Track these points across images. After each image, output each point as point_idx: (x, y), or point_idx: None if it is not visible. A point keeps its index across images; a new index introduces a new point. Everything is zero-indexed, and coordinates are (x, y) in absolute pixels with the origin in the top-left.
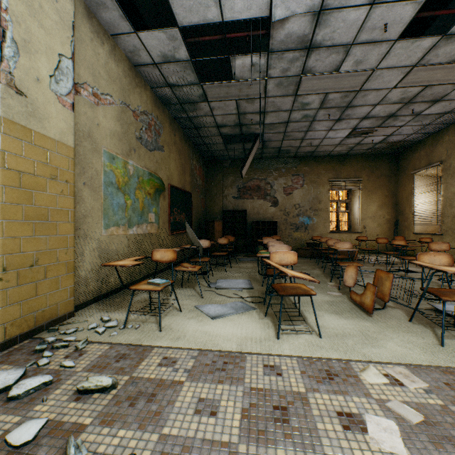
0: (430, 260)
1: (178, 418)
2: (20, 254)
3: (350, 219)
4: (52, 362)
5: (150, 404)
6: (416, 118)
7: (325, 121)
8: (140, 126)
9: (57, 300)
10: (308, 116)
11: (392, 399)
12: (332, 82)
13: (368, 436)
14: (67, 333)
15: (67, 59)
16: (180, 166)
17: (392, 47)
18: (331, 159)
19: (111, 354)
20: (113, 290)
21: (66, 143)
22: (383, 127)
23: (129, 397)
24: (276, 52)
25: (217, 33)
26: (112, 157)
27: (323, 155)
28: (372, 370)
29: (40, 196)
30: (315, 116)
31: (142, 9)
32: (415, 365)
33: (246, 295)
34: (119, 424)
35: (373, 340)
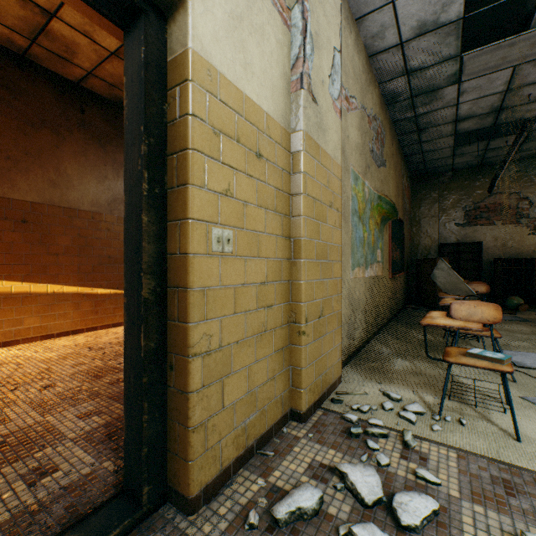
0: None
1: None
2: (313, 301)
3: None
4: (393, 463)
5: None
6: None
7: None
8: (371, 135)
9: (331, 361)
10: None
11: None
12: None
13: None
14: (363, 410)
15: (337, 53)
16: (395, 186)
17: None
18: None
19: (477, 472)
20: (356, 349)
21: (336, 161)
22: None
23: None
24: None
25: None
26: (355, 177)
27: None
28: None
29: (323, 229)
30: None
31: None
32: None
33: None
34: None
35: None
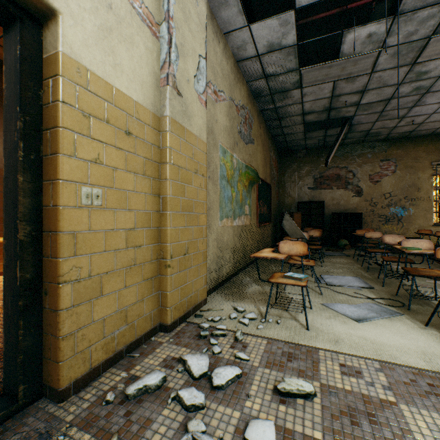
0: None
1: None
2: (179, 243)
3: None
4: (223, 351)
5: (377, 428)
6: None
7: None
8: (240, 120)
9: (197, 287)
10: (421, 87)
11: None
12: None
13: None
14: (215, 320)
15: (202, 59)
16: (263, 158)
17: None
18: (435, 138)
19: (275, 350)
20: (224, 279)
21: (202, 139)
22: None
23: (342, 412)
24: (405, 14)
25: (329, 8)
26: (224, 151)
27: (423, 134)
28: None
29: (189, 189)
30: (430, 86)
31: (254, 1)
32: None
33: (372, 295)
34: None
35: None
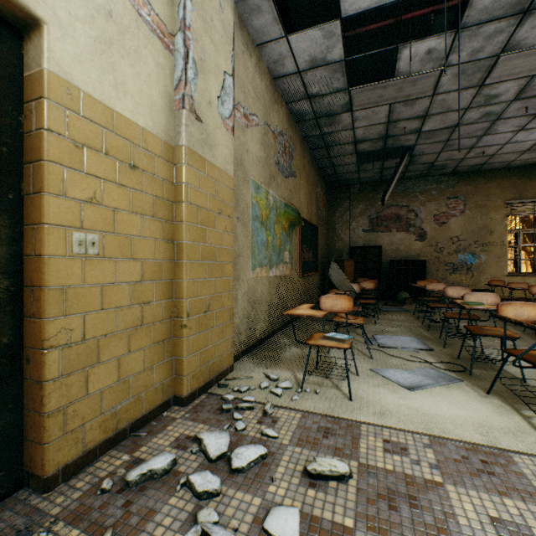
0: None
1: None
2: (198, 298)
3: None
4: (249, 428)
5: (418, 512)
6: None
7: (516, 117)
8: (277, 149)
9: (222, 351)
10: (491, 113)
11: None
12: None
13: None
14: (242, 391)
15: (229, 76)
16: (307, 195)
17: None
18: (509, 172)
19: (310, 425)
20: (258, 341)
21: (228, 173)
22: None
23: (379, 495)
24: (469, 28)
25: (382, 18)
26: (257, 187)
27: (496, 167)
28: None
29: (211, 233)
30: (502, 112)
31: (293, 7)
32: None
33: (430, 359)
34: None
35: None
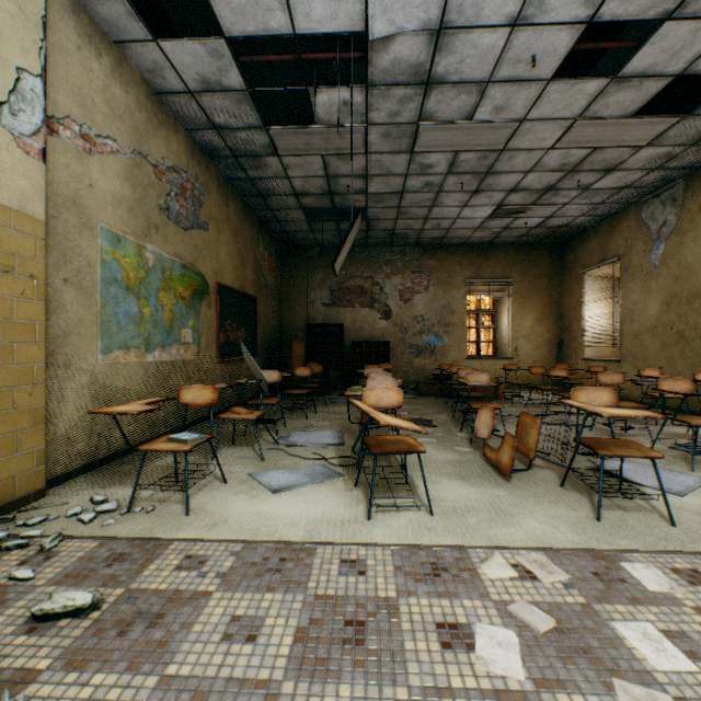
0: (588, 398)
1: (195, 649)
2: None
3: (496, 338)
4: None
5: (152, 631)
6: (584, 193)
7: (457, 192)
8: (166, 189)
9: (13, 471)
10: (433, 184)
11: (517, 600)
12: (463, 135)
13: (475, 656)
14: (29, 524)
15: (32, 76)
16: (236, 255)
17: (545, 90)
18: (469, 249)
19: (101, 555)
20: (118, 452)
21: (31, 215)
22: (540, 205)
23: (119, 622)
24: (378, 87)
25: (290, 50)
26: (117, 238)
27: (457, 243)
28: (498, 559)
29: None
30: (442, 184)
31: (166, 4)
32: (558, 548)
33: (332, 455)
34: (95, 666)
35: (506, 516)
